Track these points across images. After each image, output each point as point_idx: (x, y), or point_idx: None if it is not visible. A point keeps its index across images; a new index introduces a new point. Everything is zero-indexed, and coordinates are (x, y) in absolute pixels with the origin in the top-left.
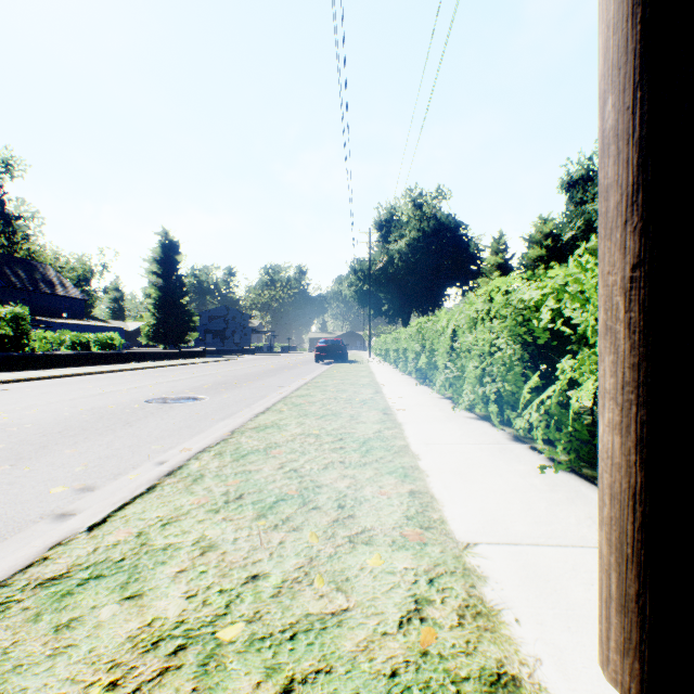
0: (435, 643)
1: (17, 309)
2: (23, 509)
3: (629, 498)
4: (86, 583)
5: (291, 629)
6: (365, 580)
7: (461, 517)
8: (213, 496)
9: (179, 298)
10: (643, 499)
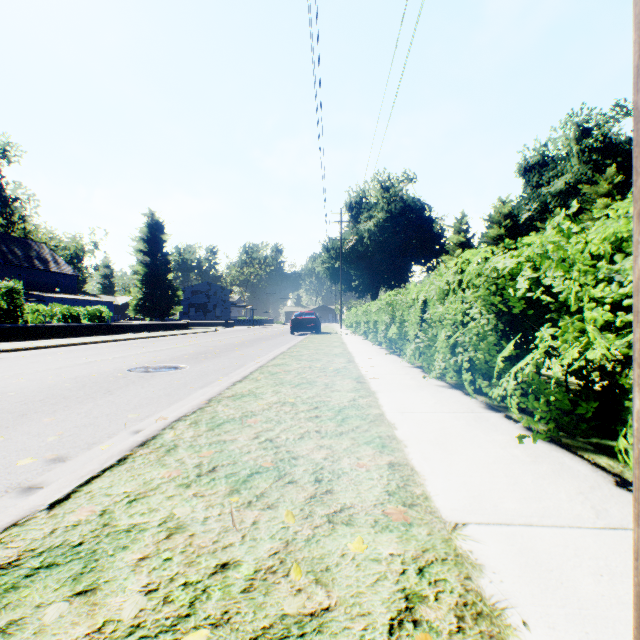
0: None
1: (11, 284)
2: None
3: None
4: (35, 574)
5: (263, 636)
6: (348, 570)
7: (445, 493)
8: (185, 468)
9: (164, 274)
10: None
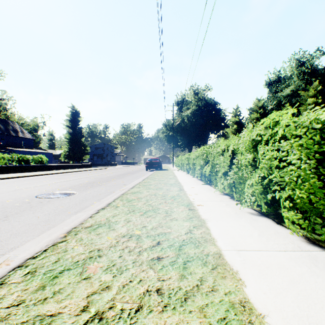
0: None
1: None
2: None
3: None
4: None
5: None
6: None
7: None
8: None
9: (80, 138)
10: None
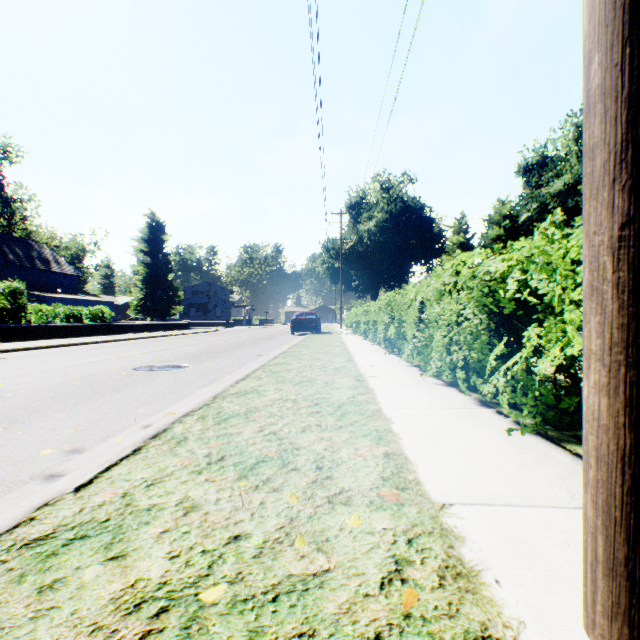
0: (417, 605)
1: (15, 284)
2: (14, 470)
3: (617, 460)
4: (71, 544)
5: (273, 590)
6: (345, 541)
7: (435, 478)
8: (196, 457)
9: (165, 275)
10: (633, 461)
